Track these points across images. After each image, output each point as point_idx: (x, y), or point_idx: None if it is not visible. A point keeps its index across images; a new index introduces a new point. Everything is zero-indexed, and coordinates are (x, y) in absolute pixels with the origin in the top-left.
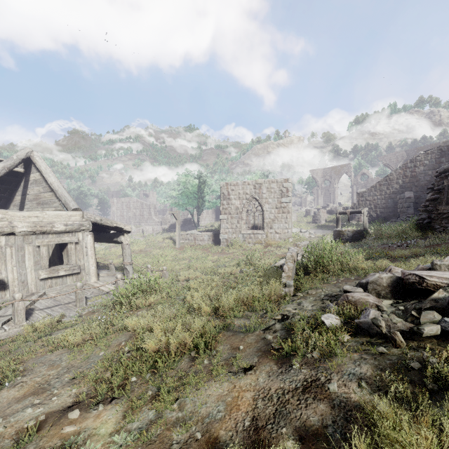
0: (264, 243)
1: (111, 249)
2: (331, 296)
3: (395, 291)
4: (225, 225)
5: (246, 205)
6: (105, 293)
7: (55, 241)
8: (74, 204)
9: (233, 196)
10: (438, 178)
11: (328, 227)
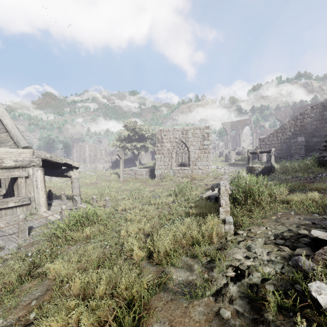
0: (189, 177)
1: (68, 182)
2: (284, 238)
3: None
4: (159, 163)
5: (176, 147)
6: (51, 222)
7: (4, 176)
8: (24, 142)
9: (165, 140)
10: None
11: (237, 165)
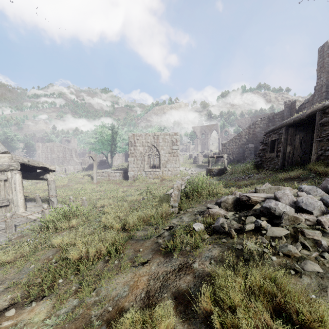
0: (160, 178)
1: (37, 185)
2: (201, 212)
3: (235, 206)
4: (132, 165)
5: (148, 151)
6: (33, 220)
7: None
8: (2, 148)
9: (138, 144)
10: (265, 136)
11: (204, 166)
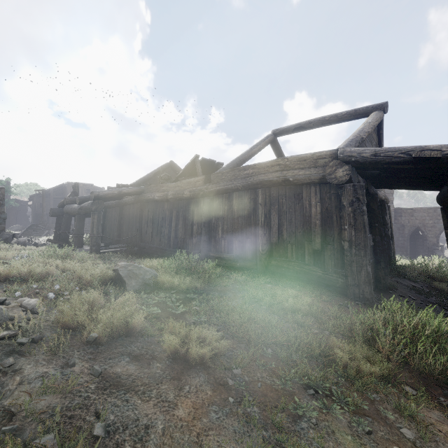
0: None
1: None
2: None
3: None
4: None
5: None
6: None
7: None
8: None
9: None
10: None
11: None
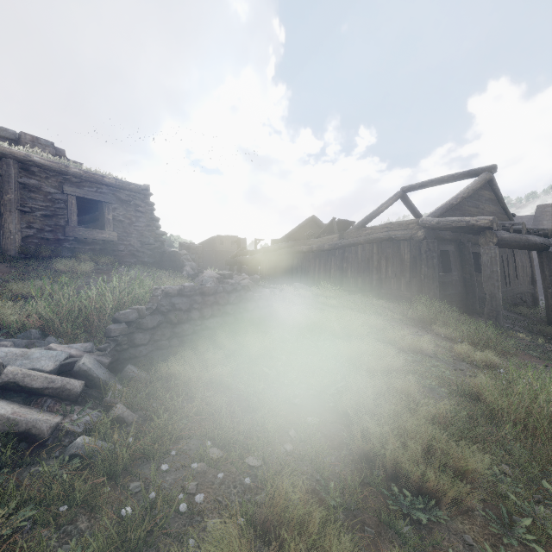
0: None
1: None
2: None
3: None
4: None
5: None
6: None
7: None
8: None
9: None
10: None
11: None
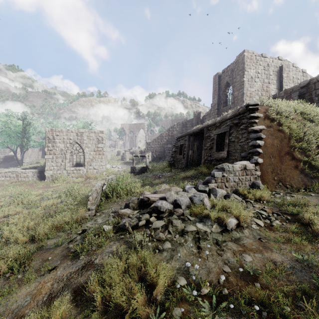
0: (85, 177)
1: None
2: (114, 212)
3: (140, 205)
4: (50, 163)
5: (70, 148)
6: None
7: None
8: None
9: (58, 140)
10: (177, 141)
11: (131, 163)
